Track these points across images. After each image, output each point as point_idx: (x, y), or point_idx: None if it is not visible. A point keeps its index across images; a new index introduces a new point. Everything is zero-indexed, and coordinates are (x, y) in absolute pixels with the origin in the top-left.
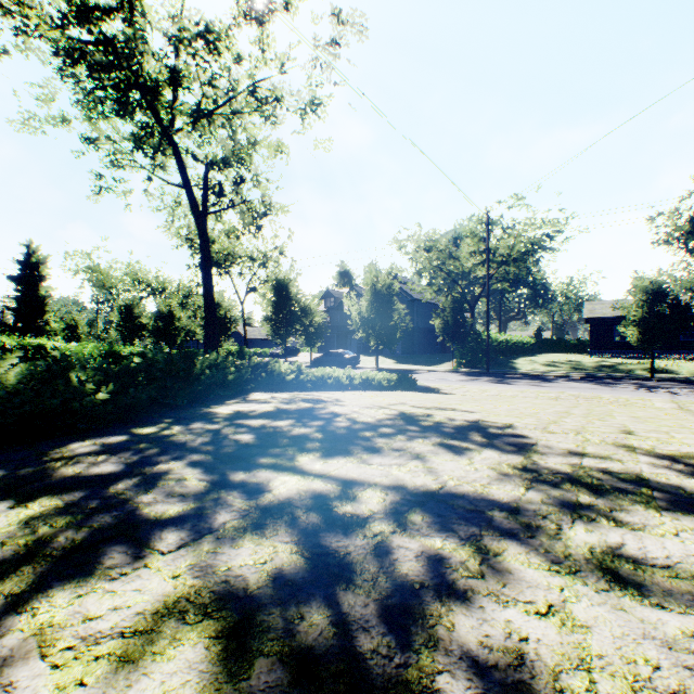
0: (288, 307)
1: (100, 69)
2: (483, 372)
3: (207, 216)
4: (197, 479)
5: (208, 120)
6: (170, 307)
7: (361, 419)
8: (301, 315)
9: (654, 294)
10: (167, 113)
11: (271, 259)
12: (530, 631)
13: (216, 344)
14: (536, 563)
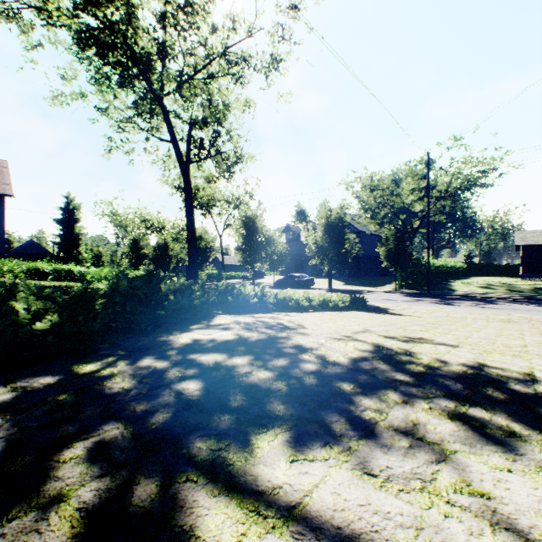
0: (255, 238)
1: (105, 48)
2: (423, 293)
3: (190, 165)
4: (76, 505)
5: (189, 83)
6: (165, 240)
7: (331, 357)
8: (266, 244)
9: None
10: (158, 82)
11: (243, 202)
12: None
13: (196, 269)
14: None
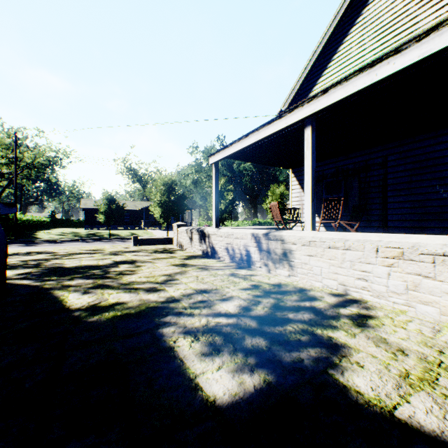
0: None
1: None
2: (13, 241)
3: None
4: None
5: None
6: None
7: None
8: None
9: (111, 200)
10: None
11: None
12: (58, 262)
13: None
14: (58, 260)
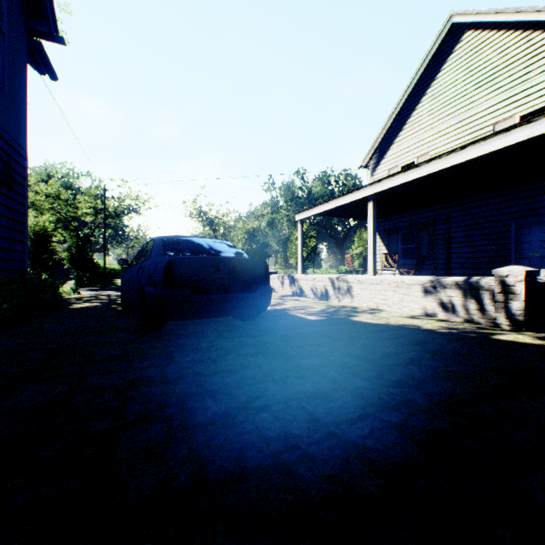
0: None
1: None
2: (103, 289)
3: None
4: None
5: None
6: None
7: None
8: None
9: None
10: None
11: None
12: None
13: None
14: None
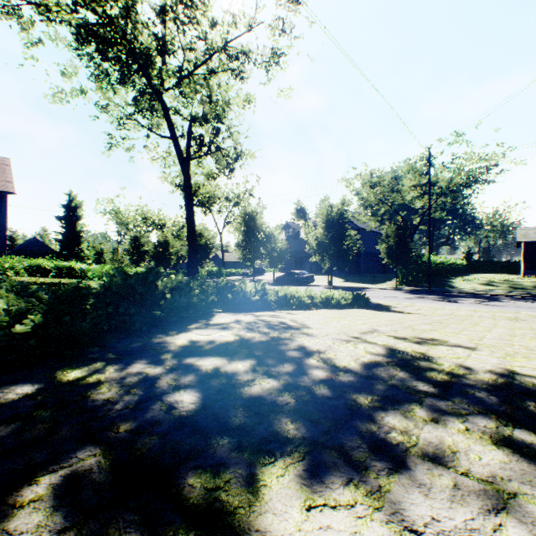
0: (255, 235)
1: (104, 43)
2: (425, 290)
3: (190, 161)
4: None
5: (188, 78)
6: (166, 237)
7: (341, 362)
8: (266, 241)
9: None
10: (158, 78)
11: (243, 199)
12: None
13: (196, 265)
14: None
